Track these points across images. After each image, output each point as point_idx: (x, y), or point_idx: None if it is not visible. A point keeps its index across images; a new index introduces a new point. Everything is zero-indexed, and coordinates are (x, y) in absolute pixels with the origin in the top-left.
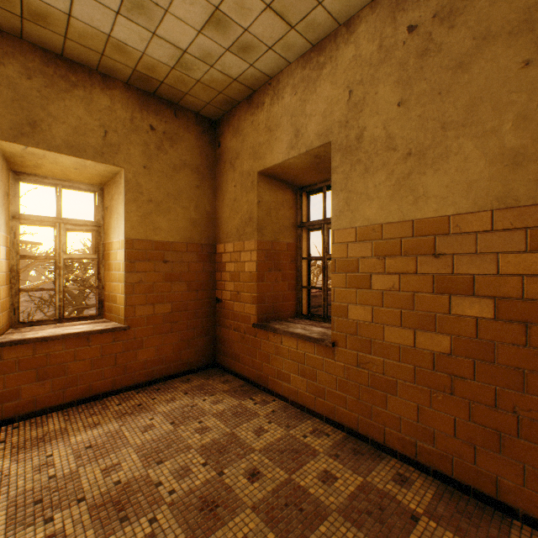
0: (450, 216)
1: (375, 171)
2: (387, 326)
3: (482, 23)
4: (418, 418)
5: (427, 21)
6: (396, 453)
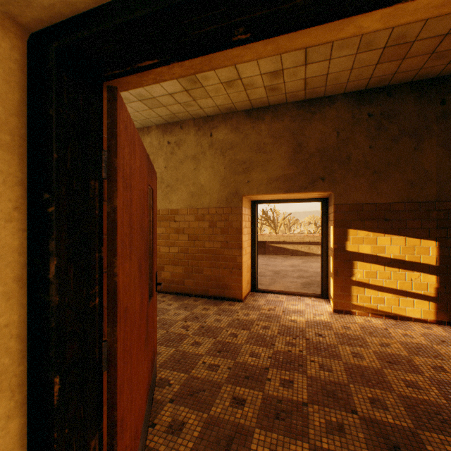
0: (179, 209)
1: (158, 189)
2: (162, 246)
3: (186, 152)
4: (170, 276)
5: (173, 143)
6: (164, 291)
